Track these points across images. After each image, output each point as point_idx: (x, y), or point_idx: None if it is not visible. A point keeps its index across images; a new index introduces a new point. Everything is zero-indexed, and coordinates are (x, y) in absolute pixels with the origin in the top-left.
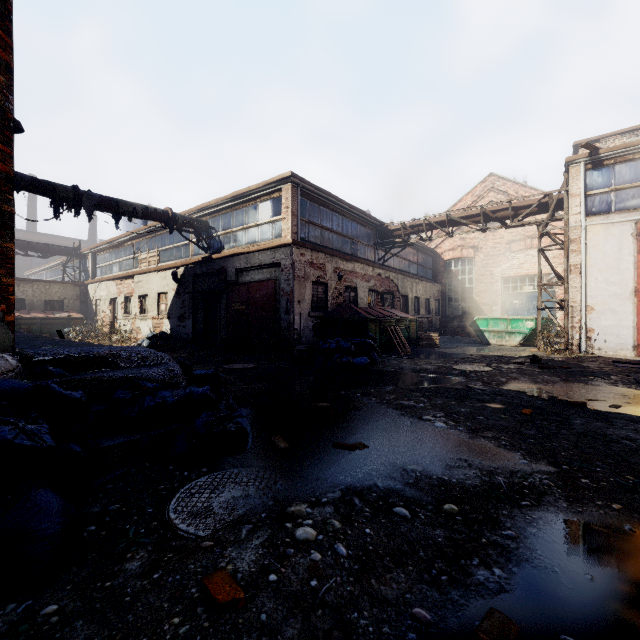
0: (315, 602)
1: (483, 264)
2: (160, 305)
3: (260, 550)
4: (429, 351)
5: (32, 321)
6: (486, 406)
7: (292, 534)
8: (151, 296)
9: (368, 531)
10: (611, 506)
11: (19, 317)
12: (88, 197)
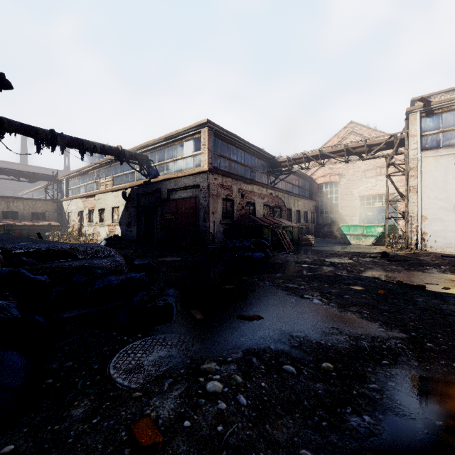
0: (220, 444)
1: (345, 186)
2: (114, 216)
3: (178, 400)
4: (307, 249)
5: (23, 227)
6: (350, 288)
7: (204, 387)
8: (107, 209)
9: (263, 384)
10: (452, 365)
11: (13, 224)
12: (61, 137)
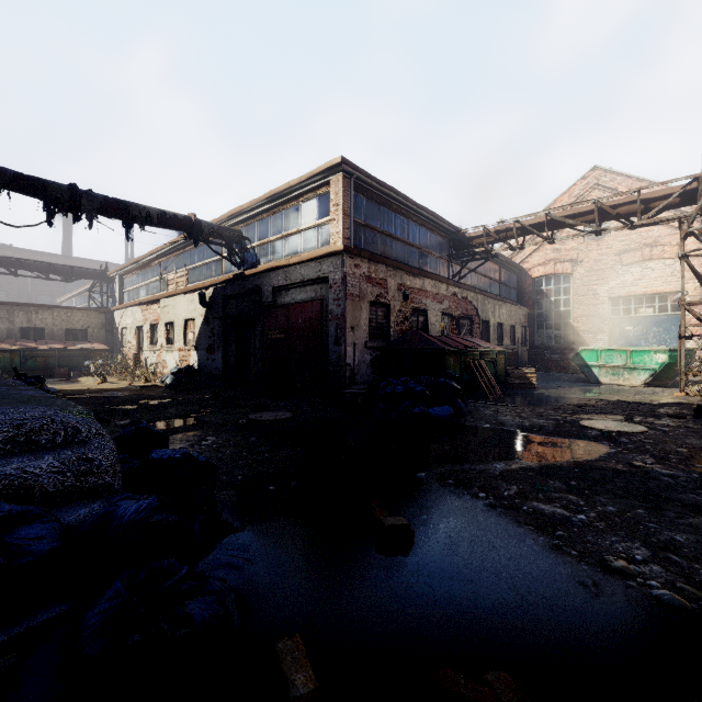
0: None
1: (584, 281)
2: (187, 334)
3: None
4: (525, 393)
5: (49, 353)
6: None
7: None
8: (178, 323)
9: None
10: None
11: (34, 348)
12: (89, 198)
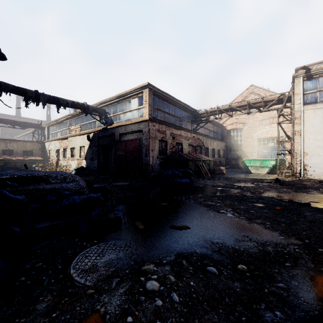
0: None
1: (247, 132)
2: (81, 153)
3: (123, 297)
4: (220, 176)
5: (16, 161)
6: (254, 205)
7: (144, 285)
8: (76, 148)
9: (192, 283)
10: None
11: (10, 159)
12: (43, 96)
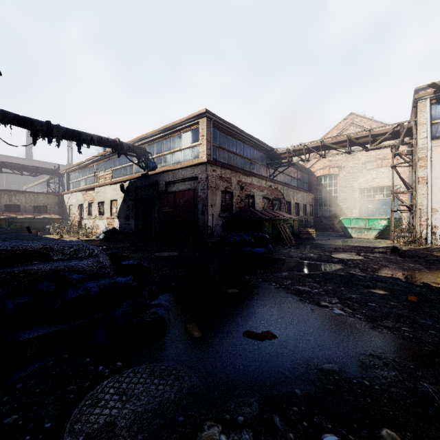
0: None
1: (345, 179)
2: (112, 209)
3: None
4: (308, 242)
5: (24, 220)
6: (372, 292)
7: None
8: (106, 202)
9: None
10: None
11: (15, 217)
12: (57, 129)
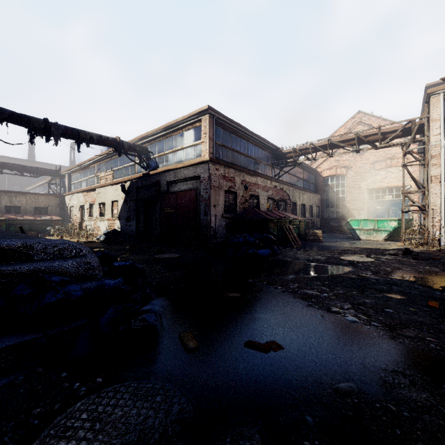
0: None
1: (353, 179)
2: (113, 210)
3: None
4: (315, 244)
5: (24, 222)
6: (388, 297)
7: None
8: (107, 203)
9: None
10: None
11: (15, 219)
12: (55, 127)
